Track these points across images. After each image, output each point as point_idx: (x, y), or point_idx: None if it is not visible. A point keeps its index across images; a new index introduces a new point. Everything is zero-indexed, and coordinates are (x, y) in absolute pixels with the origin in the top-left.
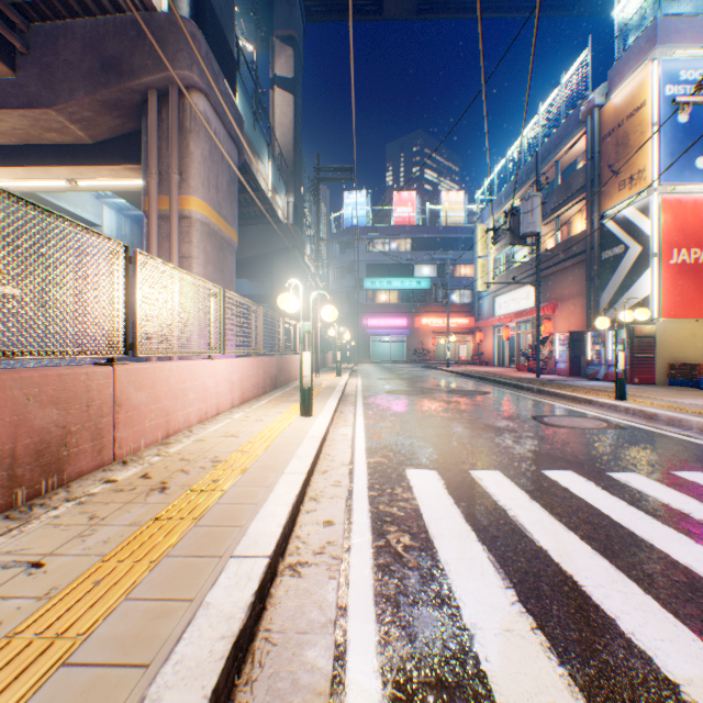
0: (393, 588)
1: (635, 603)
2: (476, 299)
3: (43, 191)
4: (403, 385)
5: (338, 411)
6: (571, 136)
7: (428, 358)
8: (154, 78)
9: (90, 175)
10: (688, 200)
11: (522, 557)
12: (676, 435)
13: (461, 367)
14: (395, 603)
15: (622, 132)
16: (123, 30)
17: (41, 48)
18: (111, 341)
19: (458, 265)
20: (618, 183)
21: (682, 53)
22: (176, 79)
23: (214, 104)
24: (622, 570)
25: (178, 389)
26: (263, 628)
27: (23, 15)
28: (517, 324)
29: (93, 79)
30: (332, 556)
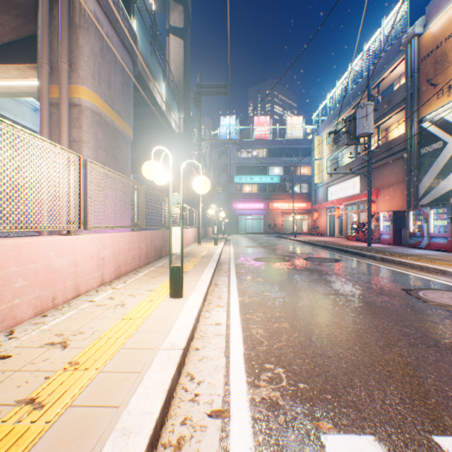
0: None
1: None
2: (313, 189)
3: None
4: (266, 252)
5: (213, 283)
6: (392, 63)
7: (278, 230)
8: None
9: (1, 74)
10: None
11: None
12: None
13: (304, 237)
14: None
15: (440, 51)
16: None
17: None
18: None
19: (299, 166)
20: (437, 93)
21: None
22: None
23: (105, 9)
24: None
25: None
26: None
27: None
28: (346, 206)
29: None
30: None
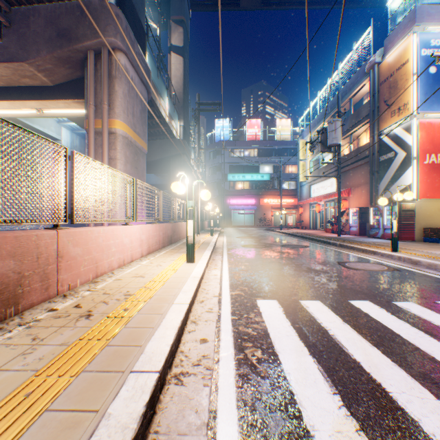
0: (250, 394)
1: (431, 407)
2: (298, 187)
3: (21, 117)
4: (253, 241)
5: (211, 259)
6: (360, 83)
7: (268, 224)
8: (91, 42)
9: (51, 106)
10: (436, 123)
11: (342, 368)
12: (434, 275)
13: (289, 230)
14: (252, 407)
15: (393, 79)
16: (71, 11)
17: (18, 23)
18: (56, 213)
19: (287, 165)
20: (391, 112)
21: (432, 28)
22: (101, 36)
23: (131, 60)
24: (416, 379)
25: (104, 245)
26: (152, 431)
27: (7, 2)
28: (325, 202)
29: (52, 43)
30: (206, 367)
